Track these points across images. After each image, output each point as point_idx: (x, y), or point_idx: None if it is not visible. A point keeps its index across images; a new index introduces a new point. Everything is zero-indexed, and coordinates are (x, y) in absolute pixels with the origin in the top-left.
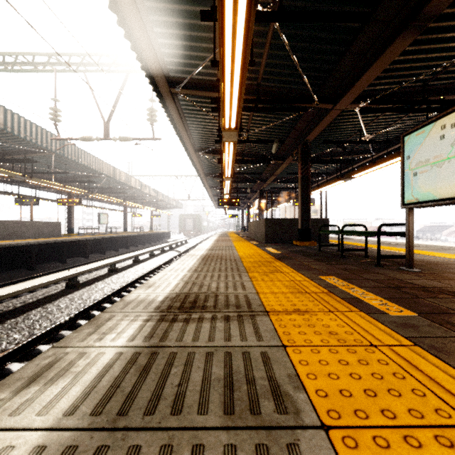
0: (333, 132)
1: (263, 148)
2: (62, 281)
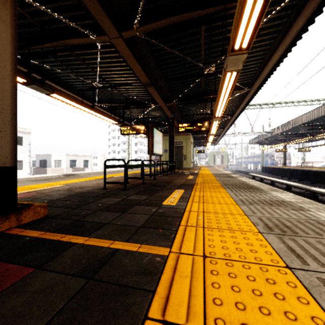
0: None
1: None
2: None
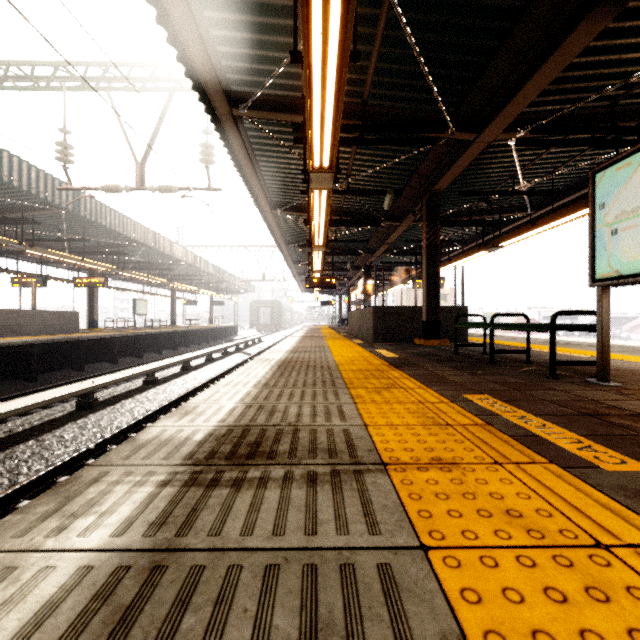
0: (473, 179)
1: (370, 203)
2: (73, 399)
